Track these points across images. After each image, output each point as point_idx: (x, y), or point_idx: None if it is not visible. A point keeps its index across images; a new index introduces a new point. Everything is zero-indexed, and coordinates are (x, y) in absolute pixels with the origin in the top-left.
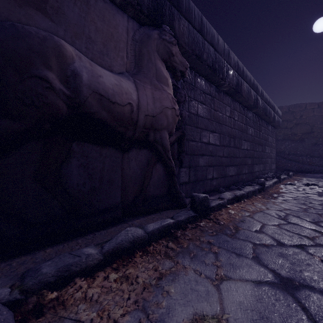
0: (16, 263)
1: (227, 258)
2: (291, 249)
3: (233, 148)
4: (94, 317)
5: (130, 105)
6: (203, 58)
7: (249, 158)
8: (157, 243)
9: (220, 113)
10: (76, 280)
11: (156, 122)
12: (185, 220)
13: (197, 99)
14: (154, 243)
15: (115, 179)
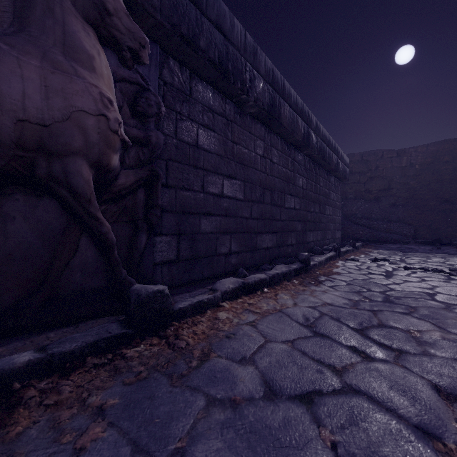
0: None
1: None
2: (286, 410)
3: (270, 205)
4: None
5: None
6: (198, 45)
7: (299, 222)
8: None
9: (246, 149)
10: None
11: (51, 139)
12: (83, 350)
13: (197, 120)
14: None
15: None
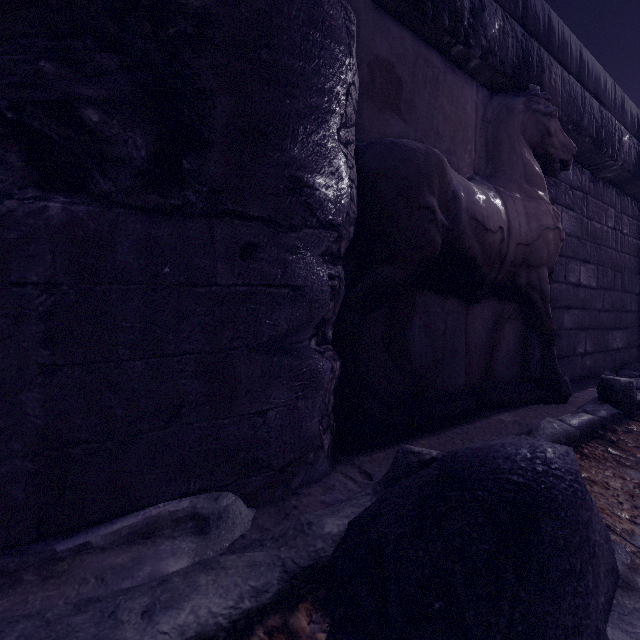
0: None
1: None
2: None
3: (620, 292)
4: None
5: (501, 231)
6: (582, 125)
7: None
8: (588, 445)
9: (598, 224)
10: None
11: (531, 255)
12: (610, 419)
13: (560, 202)
14: (584, 445)
15: (458, 348)
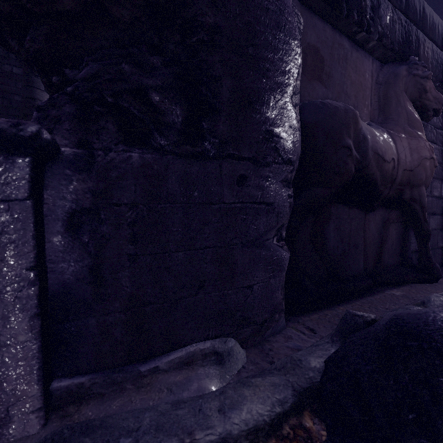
0: (330, 314)
1: None
2: None
3: None
4: None
5: (393, 161)
6: None
7: None
8: None
9: None
10: None
11: (413, 177)
12: None
13: (427, 138)
14: None
15: (358, 243)
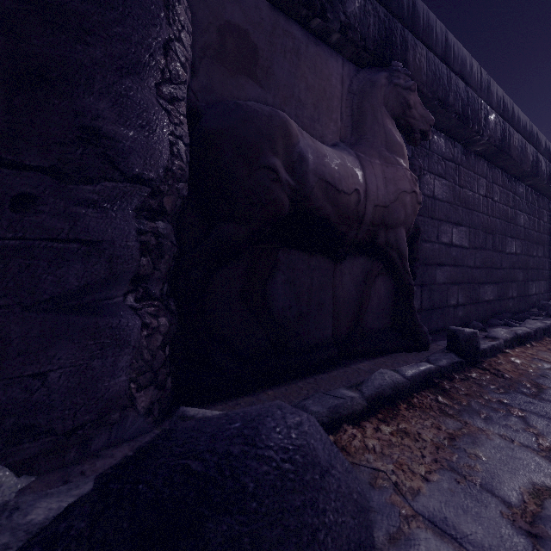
0: (244, 403)
1: (545, 425)
2: None
3: (491, 251)
4: (392, 468)
5: (357, 193)
6: (448, 102)
7: (520, 270)
8: (420, 394)
9: (470, 192)
10: (345, 426)
11: (389, 216)
12: (449, 367)
13: (433, 171)
14: (415, 394)
15: (325, 302)
